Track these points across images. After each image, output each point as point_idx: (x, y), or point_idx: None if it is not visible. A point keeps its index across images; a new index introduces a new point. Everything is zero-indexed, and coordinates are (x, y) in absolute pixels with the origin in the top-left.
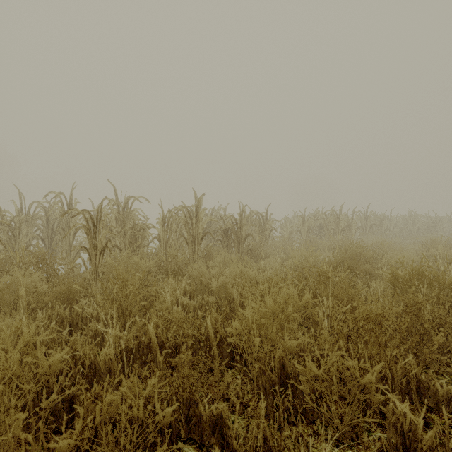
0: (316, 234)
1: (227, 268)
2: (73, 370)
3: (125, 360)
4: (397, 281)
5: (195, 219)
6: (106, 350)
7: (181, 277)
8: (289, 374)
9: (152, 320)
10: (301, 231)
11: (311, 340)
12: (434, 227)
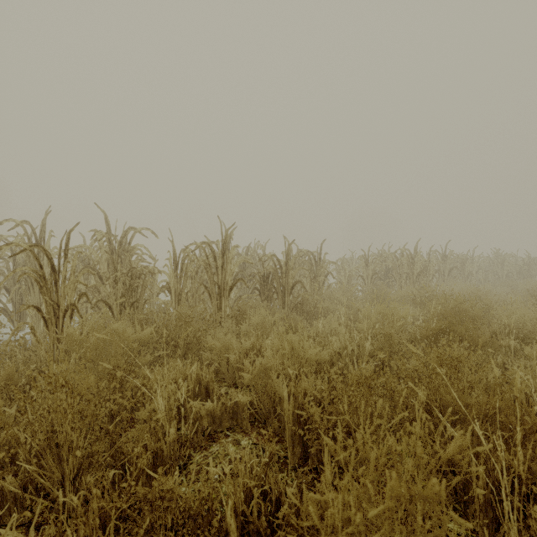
0: (381, 279)
1: (267, 334)
2: None
3: None
4: None
5: (222, 260)
6: None
7: (198, 351)
8: None
9: (93, 504)
10: (363, 276)
11: None
12: (528, 271)
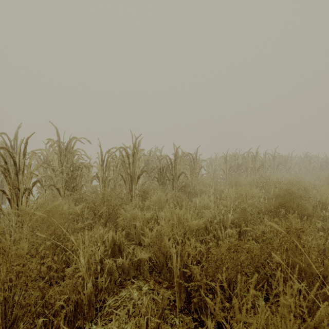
0: (234, 171)
1: (162, 207)
2: None
3: None
4: None
5: (132, 158)
6: None
7: (115, 219)
8: None
9: None
10: (224, 169)
11: None
12: (326, 166)
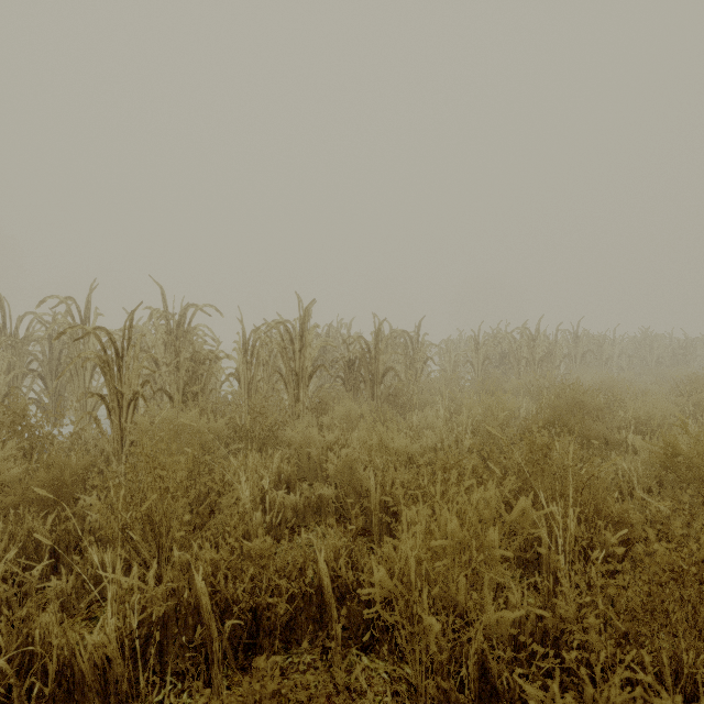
0: (495, 366)
1: (353, 429)
2: (15, 691)
3: (139, 657)
4: (678, 462)
5: (300, 343)
6: (95, 639)
7: (274, 446)
8: (498, 689)
9: (206, 556)
10: (473, 362)
11: (545, 612)
12: (684, 355)
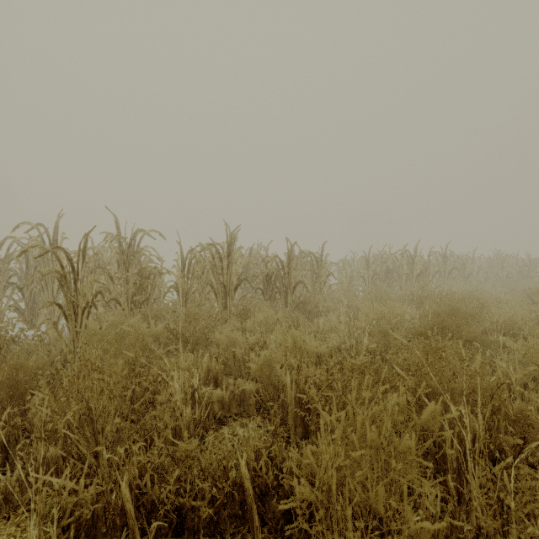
0: (382, 280)
1: (271, 331)
2: None
3: None
4: None
5: (227, 261)
6: None
7: (206, 346)
8: None
9: (133, 458)
10: (364, 276)
11: (467, 525)
12: (528, 272)
